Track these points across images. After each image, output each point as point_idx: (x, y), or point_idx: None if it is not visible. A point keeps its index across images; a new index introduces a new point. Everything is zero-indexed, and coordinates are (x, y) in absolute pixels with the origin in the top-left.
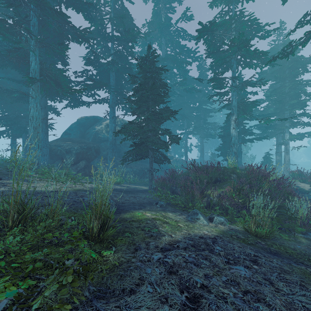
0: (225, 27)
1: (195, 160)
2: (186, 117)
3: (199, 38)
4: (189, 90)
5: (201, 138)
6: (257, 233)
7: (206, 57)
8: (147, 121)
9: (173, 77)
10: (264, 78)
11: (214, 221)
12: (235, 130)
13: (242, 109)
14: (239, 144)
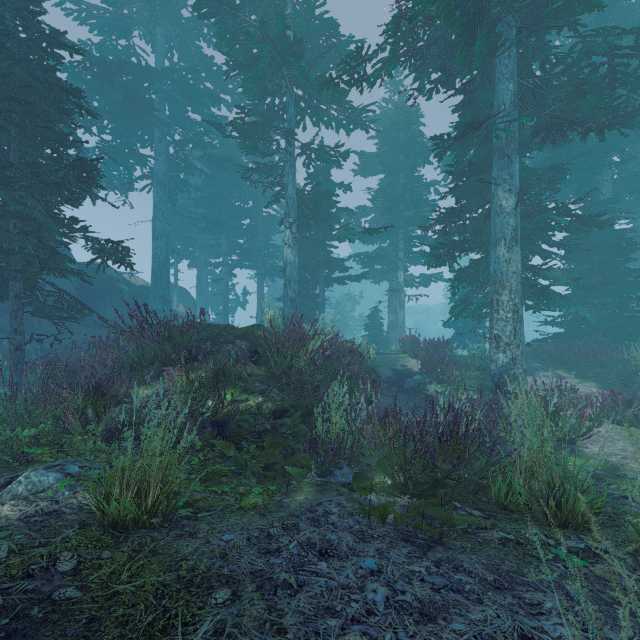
0: (262, 9)
1: (145, 306)
2: (217, 225)
3: (205, 18)
4: (221, 163)
5: (259, 277)
6: (112, 517)
7: (229, 73)
8: (3, 188)
9: (189, 131)
10: (343, 144)
11: (2, 494)
12: (292, 251)
13: (313, 209)
14: (321, 288)
